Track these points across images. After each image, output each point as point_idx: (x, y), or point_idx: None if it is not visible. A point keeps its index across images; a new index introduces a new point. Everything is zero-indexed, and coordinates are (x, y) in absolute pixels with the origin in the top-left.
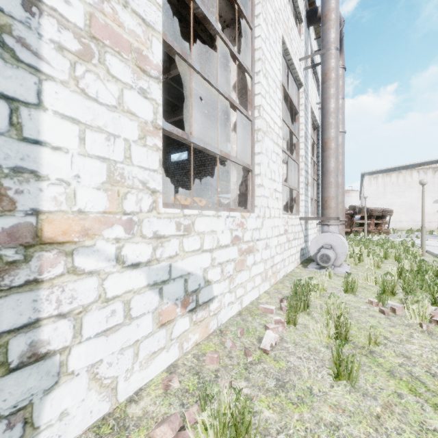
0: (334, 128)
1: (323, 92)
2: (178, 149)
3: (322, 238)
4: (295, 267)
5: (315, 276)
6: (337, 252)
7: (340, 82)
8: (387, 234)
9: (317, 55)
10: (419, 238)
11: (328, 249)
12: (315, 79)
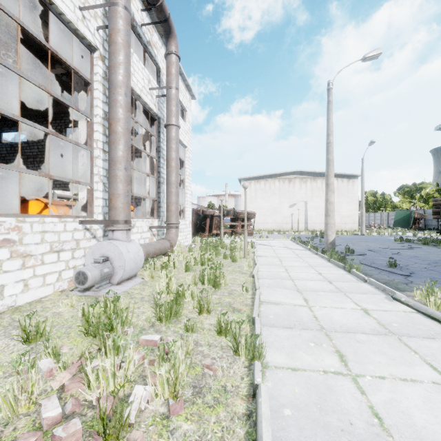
0: (120, 106)
1: (108, 58)
2: (12, 126)
3: (99, 248)
4: (59, 291)
5: (57, 305)
6: (115, 265)
7: (173, 69)
8: (251, 235)
9: (100, 7)
10: (268, 238)
11: (98, 263)
12: (153, 61)
